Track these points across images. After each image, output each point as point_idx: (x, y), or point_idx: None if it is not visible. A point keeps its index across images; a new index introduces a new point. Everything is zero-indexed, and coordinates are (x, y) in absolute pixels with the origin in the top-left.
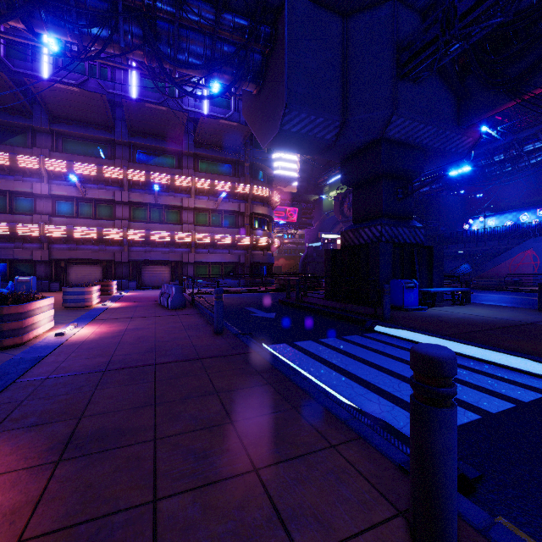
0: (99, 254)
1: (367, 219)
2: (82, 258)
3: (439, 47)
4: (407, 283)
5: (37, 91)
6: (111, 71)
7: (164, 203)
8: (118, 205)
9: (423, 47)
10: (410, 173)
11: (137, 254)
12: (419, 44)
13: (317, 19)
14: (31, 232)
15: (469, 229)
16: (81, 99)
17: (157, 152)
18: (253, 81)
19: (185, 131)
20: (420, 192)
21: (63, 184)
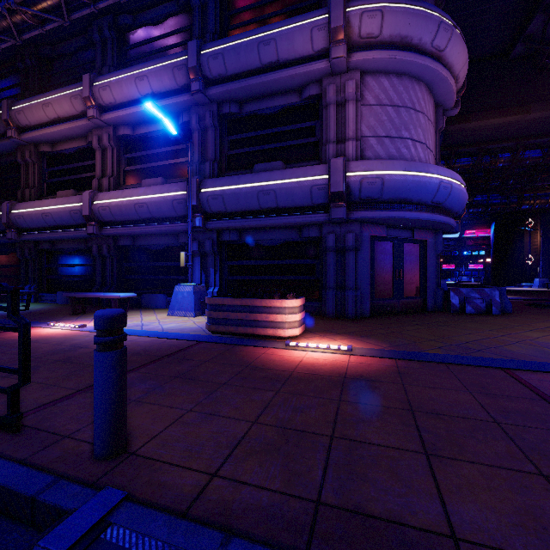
0: None
1: None
2: None
3: None
4: None
5: None
6: None
7: None
8: None
9: None
10: None
11: None
12: None
13: None
14: None
15: None
16: None
17: None
18: None
19: None
20: None
21: None
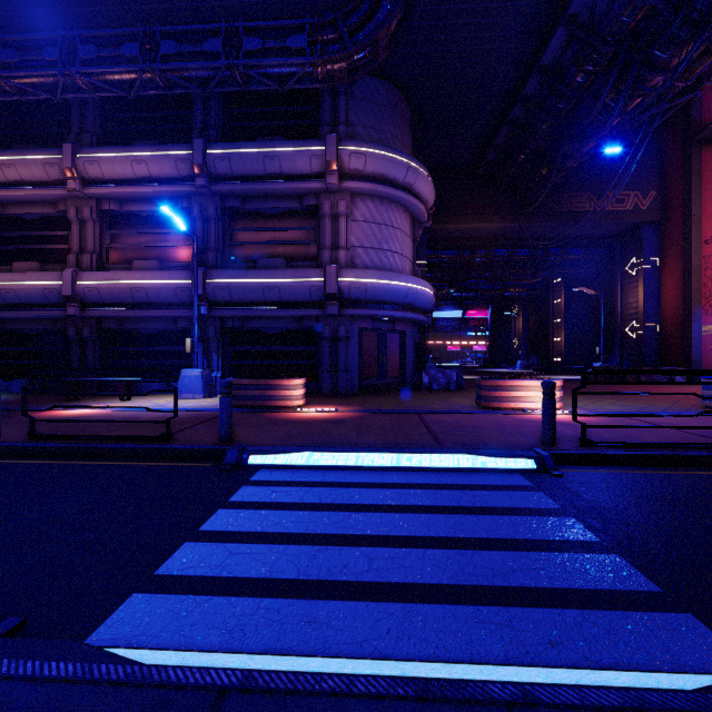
0: None
1: None
2: None
3: None
4: None
5: None
6: None
7: None
8: None
9: None
10: None
11: None
12: None
13: None
14: None
15: None
16: None
17: None
18: None
19: None
20: None
21: None
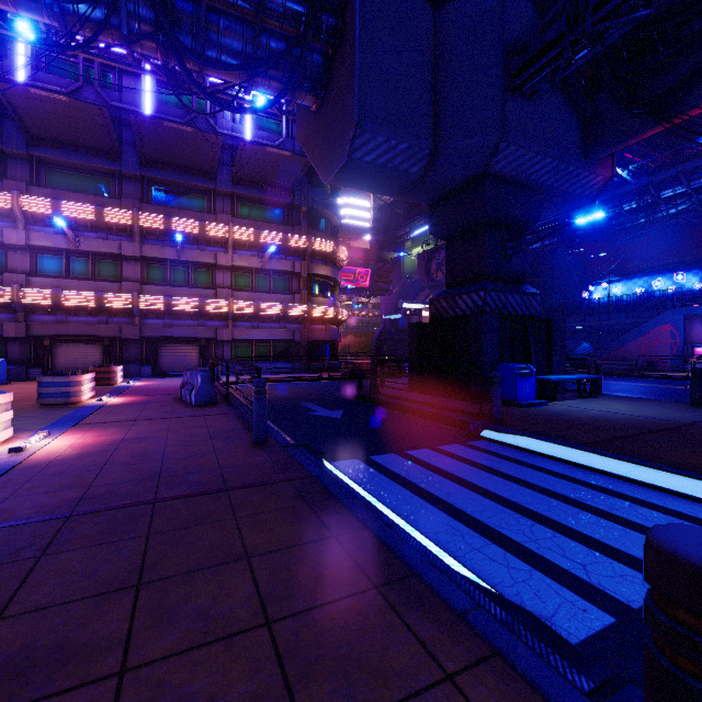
0: (99, 328)
1: (465, 283)
2: (75, 334)
3: (564, 50)
4: (521, 369)
5: (7, 100)
6: (116, 77)
7: (191, 260)
8: (127, 261)
9: (541, 50)
10: (522, 221)
11: (153, 329)
12: (537, 45)
13: (399, 8)
14: (0, 297)
15: (589, 297)
16: (72, 113)
17: (180, 189)
18: (312, 92)
19: (219, 162)
20: (529, 250)
21: (46, 231)
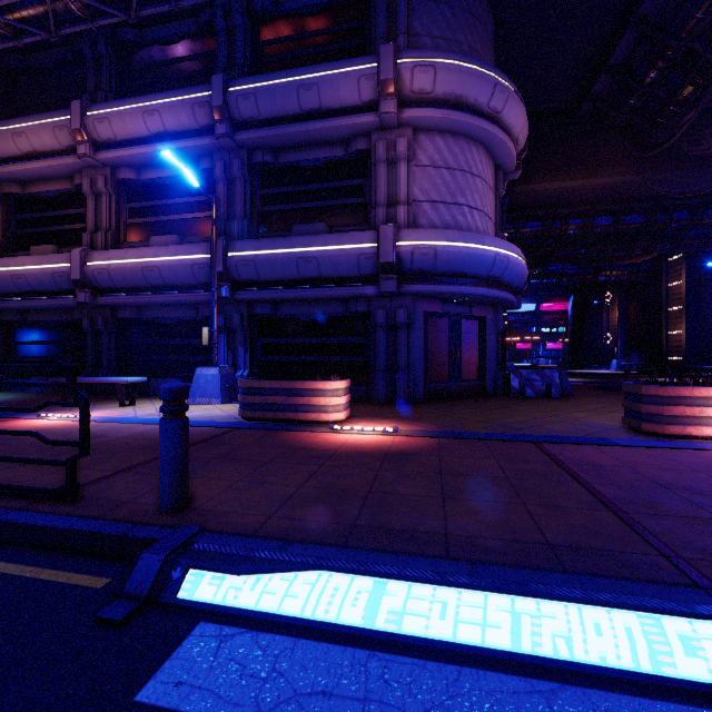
0: None
1: None
2: None
3: None
4: None
5: None
6: None
7: None
8: None
9: None
10: None
11: None
12: None
13: None
14: None
15: None
16: None
17: None
18: None
19: None
20: None
21: None
